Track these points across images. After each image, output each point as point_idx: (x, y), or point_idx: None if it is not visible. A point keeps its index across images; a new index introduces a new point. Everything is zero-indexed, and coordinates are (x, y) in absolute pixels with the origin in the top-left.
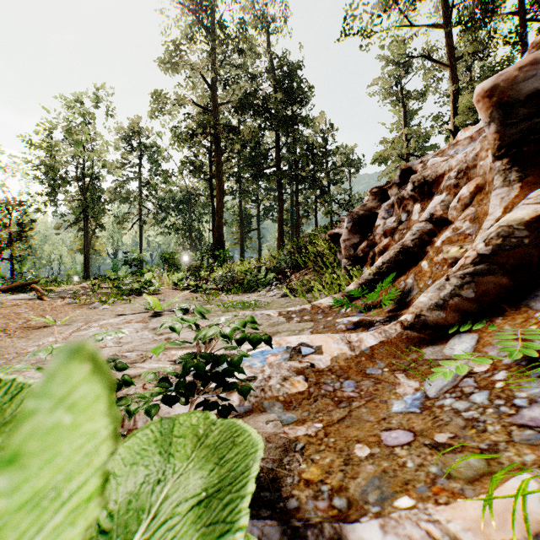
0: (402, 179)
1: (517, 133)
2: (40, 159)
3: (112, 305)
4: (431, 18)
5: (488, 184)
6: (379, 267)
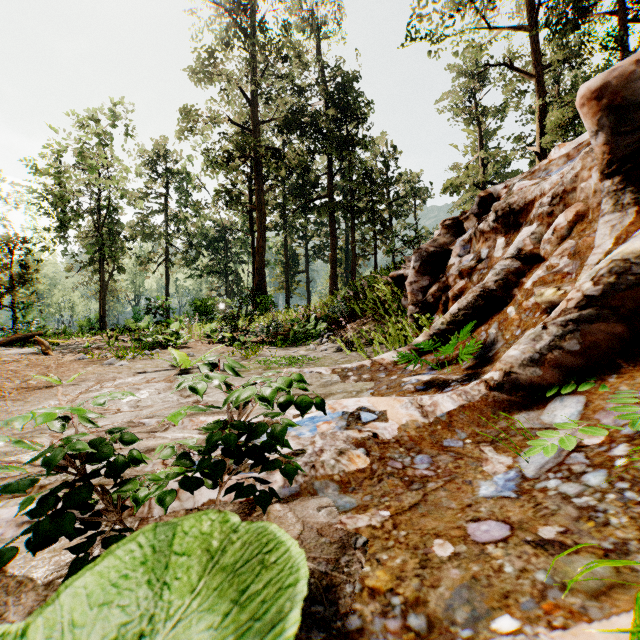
0: (482, 208)
1: (633, 144)
2: (48, 188)
3: (131, 360)
4: (513, 19)
5: (591, 211)
6: (454, 314)
